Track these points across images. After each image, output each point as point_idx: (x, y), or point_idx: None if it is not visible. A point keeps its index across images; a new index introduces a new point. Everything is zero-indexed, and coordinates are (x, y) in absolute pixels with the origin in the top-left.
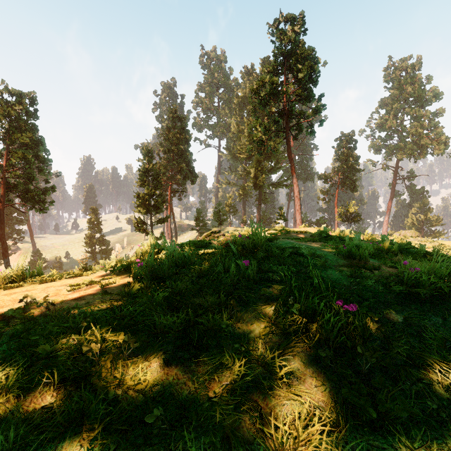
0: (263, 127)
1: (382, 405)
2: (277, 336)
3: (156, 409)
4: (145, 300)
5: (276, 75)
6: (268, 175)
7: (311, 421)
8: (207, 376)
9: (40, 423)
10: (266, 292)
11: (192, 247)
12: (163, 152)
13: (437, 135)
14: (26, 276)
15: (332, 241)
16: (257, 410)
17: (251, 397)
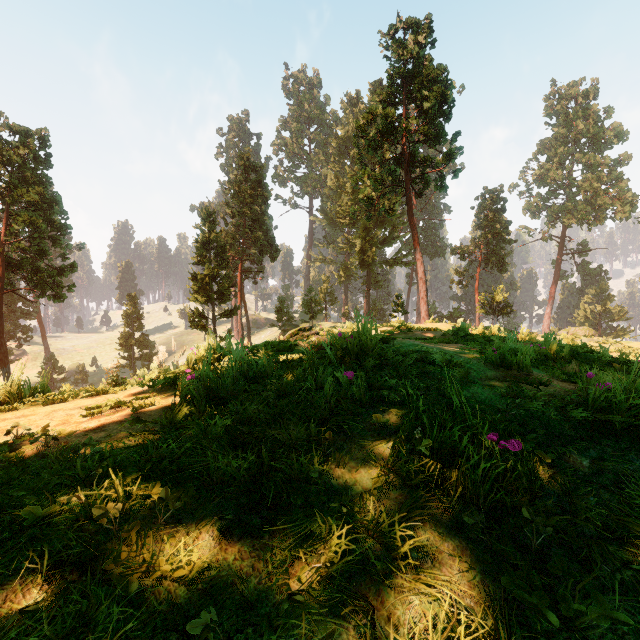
0: (373, 180)
1: (566, 604)
2: (398, 489)
3: (204, 613)
4: (196, 432)
5: (392, 105)
6: (380, 248)
7: (454, 631)
8: (288, 555)
9: (16, 636)
10: (380, 419)
11: (269, 351)
12: (231, 215)
13: (620, 192)
14: (24, 394)
15: (474, 342)
16: (367, 613)
17: (357, 590)
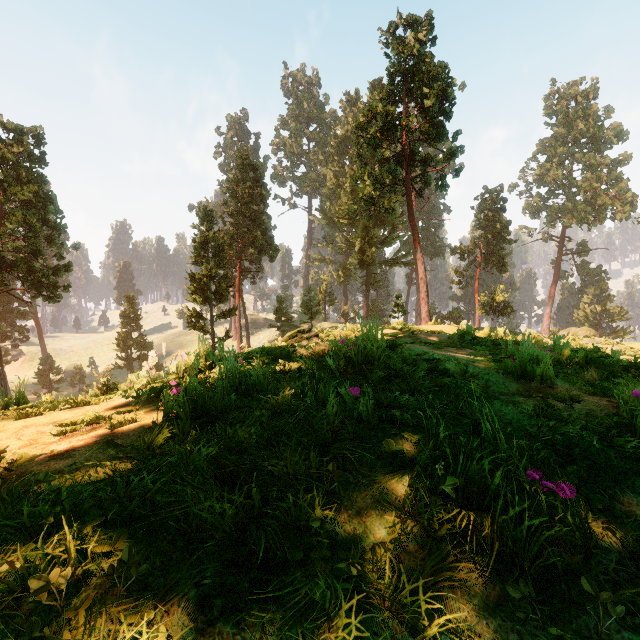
0: (373, 179)
1: None
2: (417, 539)
3: None
4: (177, 460)
5: (392, 103)
6: (379, 248)
7: None
8: (282, 639)
9: None
10: (392, 446)
11: (265, 358)
12: (229, 215)
13: (620, 192)
14: None
15: (482, 346)
16: None
17: None
